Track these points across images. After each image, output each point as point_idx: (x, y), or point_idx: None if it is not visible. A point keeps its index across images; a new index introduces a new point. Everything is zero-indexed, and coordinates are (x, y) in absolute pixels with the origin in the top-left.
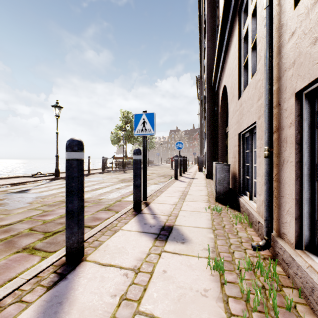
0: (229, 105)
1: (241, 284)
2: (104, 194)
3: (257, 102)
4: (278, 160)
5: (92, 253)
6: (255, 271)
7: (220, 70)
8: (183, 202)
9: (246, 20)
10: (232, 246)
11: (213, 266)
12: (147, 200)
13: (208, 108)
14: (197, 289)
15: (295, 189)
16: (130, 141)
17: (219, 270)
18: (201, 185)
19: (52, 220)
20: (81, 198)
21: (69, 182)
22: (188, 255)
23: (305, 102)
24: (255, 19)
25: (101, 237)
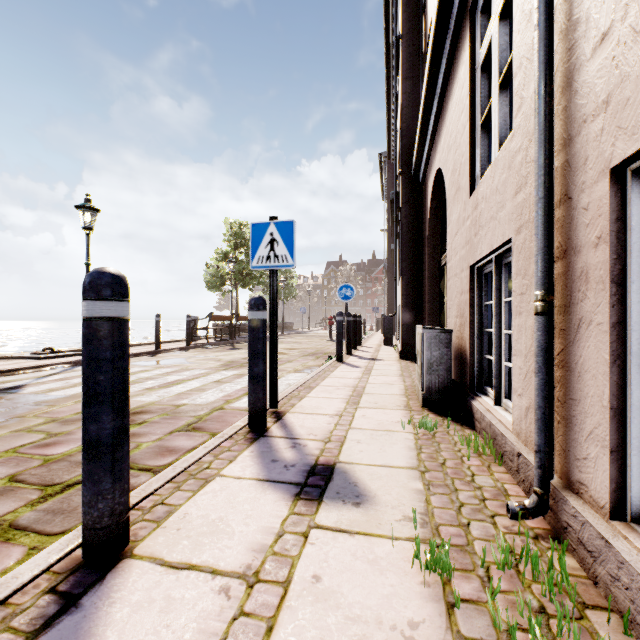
0: (449, 209)
1: (493, 606)
2: (188, 394)
3: (513, 198)
4: (567, 321)
5: (148, 537)
6: (519, 570)
7: (429, 138)
8: (355, 411)
9: (485, 30)
10: (465, 510)
11: (428, 561)
12: (280, 407)
13: (404, 216)
14: (393, 623)
15: (611, 385)
16: (246, 284)
17: (442, 571)
18: (391, 372)
19: (65, 456)
20: (121, 410)
21: (92, 373)
22: (369, 535)
23: (632, 189)
24: (507, 25)
25: (172, 496)
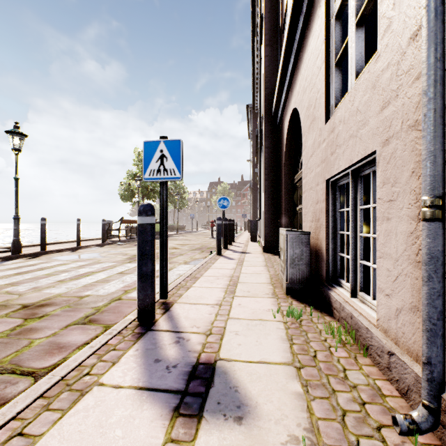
0: (304, 137)
1: None
2: (93, 286)
3: (379, 113)
4: None
5: None
6: None
7: (287, 86)
8: (232, 300)
9: None
10: (349, 421)
11: None
12: (169, 297)
13: (267, 146)
14: None
15: None
16: (150, 197)
17: None
18: (258, 263)
19: None
20: None
21: None
22: None
23: None
24: None
25: (36, 420)
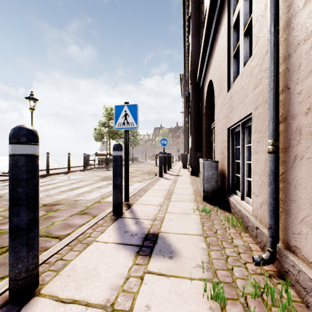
0: (216, 100)
1: None
2: (82, 194)
3: (253, 91)
4: (287, 156)
5: (50, 281)
6: (263, 298)
7: (205, 65)
8: (168, 203)
9: (235, 7)
10: (230, 260)
11: (212, 295)
12: (130, 201)
13: (193, 104)
14: None
15: None
16: (114, 138)
17: (220, 301)
18: (186, 182)
19: None
20: (33, 208)
21: (14, 187)
22: (177, 277)
23: None
24: (248, 3)
25: (67, 254)
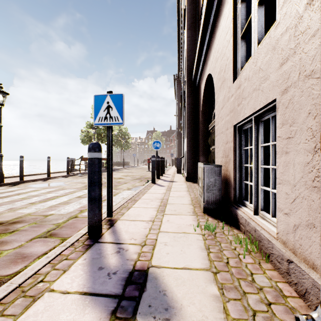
0: (216, 95)
1: None
2: (56, 207)
3: (278, 68)
4: None
5: None
6: None
7: (203, 58)
8: (162, 217)
9: None
10: (259, 320)
11: None
12: (114, 215)
13: (188, 103)
14: None
15: None
16: (103, 141)
17: None
18: (182, 189)
19: None
20: None
21: None
22: None
23: None
24: None
25: None
